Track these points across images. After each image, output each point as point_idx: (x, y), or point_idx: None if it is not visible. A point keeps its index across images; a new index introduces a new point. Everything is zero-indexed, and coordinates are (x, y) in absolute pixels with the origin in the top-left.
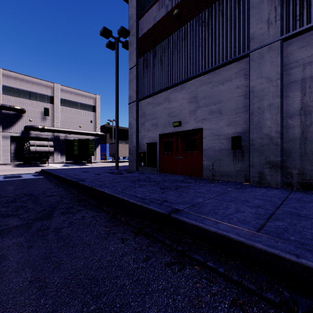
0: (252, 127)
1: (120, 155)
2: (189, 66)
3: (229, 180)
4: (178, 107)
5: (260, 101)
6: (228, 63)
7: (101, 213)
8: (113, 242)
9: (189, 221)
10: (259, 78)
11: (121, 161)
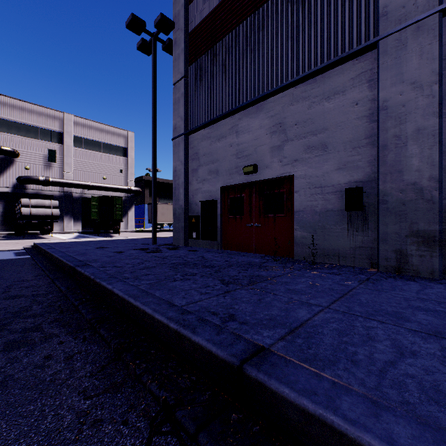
0: (384, 172)
1: (163, 221)
2: (271, 72)
3: (341, 263)
4: (252, 141)
5: (399, 125)
6: (338, 63)
7: (93, 345)
8: None
9: (294, 400)
10: (398, 84)
11: (166, 229)
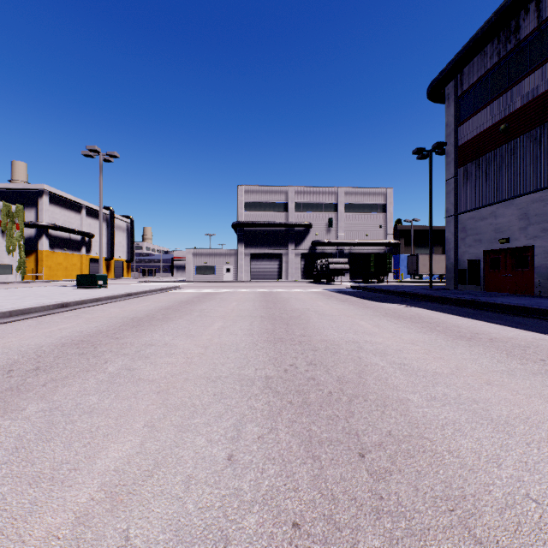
0: None
1: (424, 272)
2: (518, 182)
3: None
4: (505, 223)
5: None
6: None
7: (435, 303)
8: (445, 306)
9: (482, 301)
10: None
11: (426, 281)
